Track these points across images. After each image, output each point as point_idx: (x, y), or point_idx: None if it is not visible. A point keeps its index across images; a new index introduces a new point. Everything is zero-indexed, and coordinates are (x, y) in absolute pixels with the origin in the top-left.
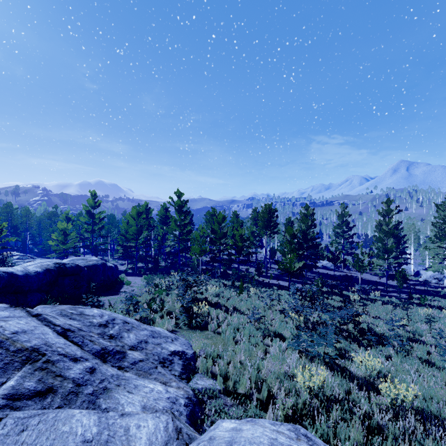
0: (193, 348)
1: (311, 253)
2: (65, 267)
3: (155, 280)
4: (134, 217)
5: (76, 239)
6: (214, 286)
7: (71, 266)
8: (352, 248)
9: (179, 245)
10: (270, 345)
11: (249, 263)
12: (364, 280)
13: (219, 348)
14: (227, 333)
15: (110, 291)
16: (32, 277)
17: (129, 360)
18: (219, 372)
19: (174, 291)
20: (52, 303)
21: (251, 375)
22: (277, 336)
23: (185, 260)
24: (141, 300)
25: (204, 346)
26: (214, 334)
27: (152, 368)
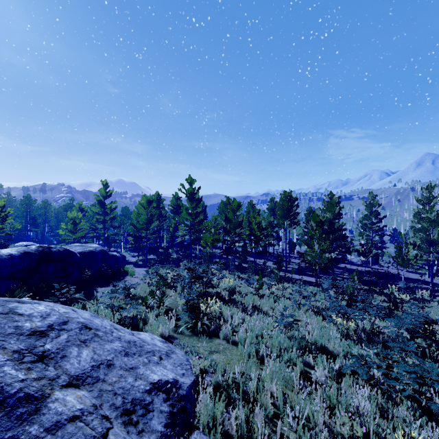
0: (193, 371)
1: (339, 245)
2: (51, 251)
3: (161, 271)
4: (144, 205)
5: (86, 228)
6: (228, 279)
7: (58, 250)
8: (383, 242)
9: (191, 235)
10: (317, 370)
11: (266, 257)
12: (401, 277)
13: (235, 371)
14: (247, 344)
15: (109, 282)
16: (2, 261)
17: (45, 419)
18: (237, 431)
19: (180, 283)
20: (21, 294)
21: None
22: (320, 352)
23: (198, 252)
24: (139, 292)
25: (212, 366)
26: (228, 345)
27: (93, 438)
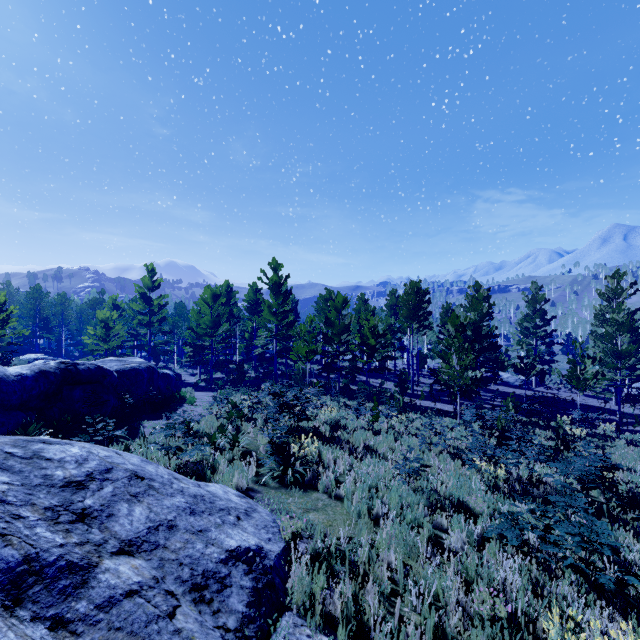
0: (283, 536)
1: (488, 358)
2: (77, 369)
3: (234, 396)
4: (208, 301)
5: (123, 335)
6: (329, 408)
7: (87, 368)
8: (551, 353)
9: (275, 345)
10: (451, 534)
11: (384, 375)
12: (576, 404)
13: (339, 535)
14: (355, 499)
15: (159, 413)
16: (10, 384)
17: (95, 594)
18: (342, 612)
19: (262, 415)
20: (38, 430)
21: (426, 628)
22: (457, 509)
23: (286, 368)
24: (203, 428)
25: (308, 529)
26: (330, 500)
27: (157, 617)
